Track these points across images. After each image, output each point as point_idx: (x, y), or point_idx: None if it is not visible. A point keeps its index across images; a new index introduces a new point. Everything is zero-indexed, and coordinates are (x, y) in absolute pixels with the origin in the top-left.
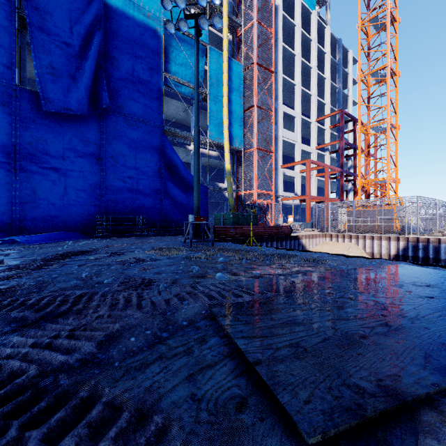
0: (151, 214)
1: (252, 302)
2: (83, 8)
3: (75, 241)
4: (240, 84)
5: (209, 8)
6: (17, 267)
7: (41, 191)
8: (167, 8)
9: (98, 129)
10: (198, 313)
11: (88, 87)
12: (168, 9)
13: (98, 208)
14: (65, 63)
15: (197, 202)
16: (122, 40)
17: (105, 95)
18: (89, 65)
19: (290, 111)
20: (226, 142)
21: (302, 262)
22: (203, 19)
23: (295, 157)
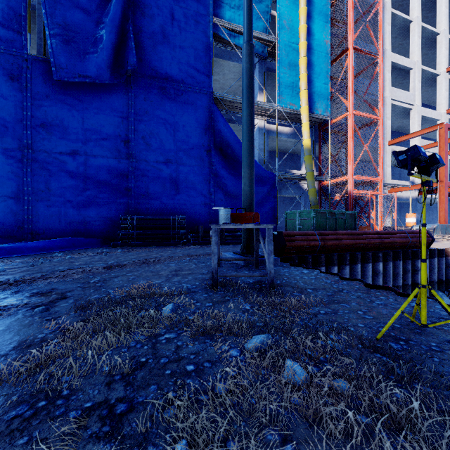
0: (195, 213)
1: None
2: None
3: (74, 252)
4: (325, 23)
5: None
6: None
7: (56, 186)
8: None
9: (126, 103)
10: None
11: (110, 45)
12: None
13: (126, 205)
14: (83, 17)
15: (248, 187)
16: None
17: (132, 53)
18: (111, 16)
19: (404, 60)
20: (303, 107)
21: None
22: None
23: (410, 128)
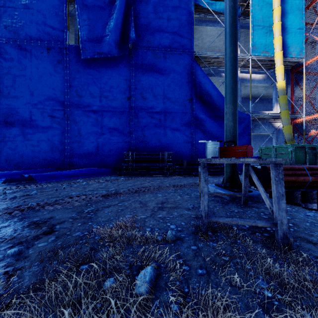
0: (180, 150)
1: None
2: None
3: (91, 179)
4: None
5: None
6: None
7: (84, 132)
8: None
9: (128, 69)
10: None
11: (117, 28)
12: None
13: (128, 145)
14: (100, 12)
15: (231, 122)
16: None
17: (132, 30)
18: (118, 6)
19: None
20: (277, 52)
21: None
22: None
23: None
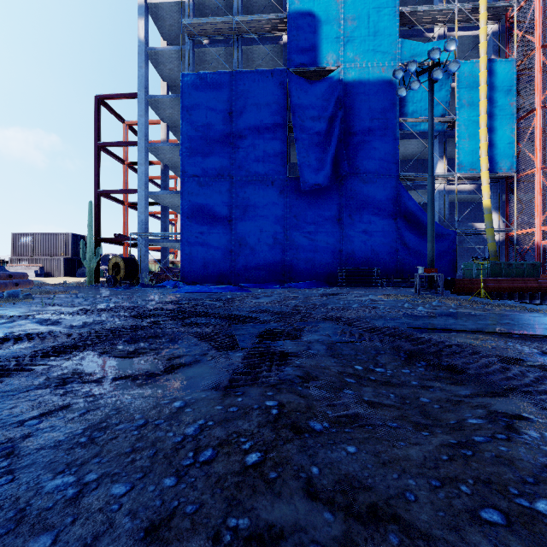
0: (386, 265)
1: (426, 316)
2: (327, 98)
3: (324, 288)
4: (509, 87)
5: (458, 13)
6: (308, 298)
7: (301, 251)
8: (399, 76)
9: (339, 194)
10: (396, 316)
11: (331, 162)
12: (400, 76)
13: (339, 261)
14: (316, 148)
15: (431, 253)
16: (358, 107)
17: (344, 163)
18: (332, 143)
19: None
20: (483, 172)
21: (515, 310)
22: (437, 70)
23: None
